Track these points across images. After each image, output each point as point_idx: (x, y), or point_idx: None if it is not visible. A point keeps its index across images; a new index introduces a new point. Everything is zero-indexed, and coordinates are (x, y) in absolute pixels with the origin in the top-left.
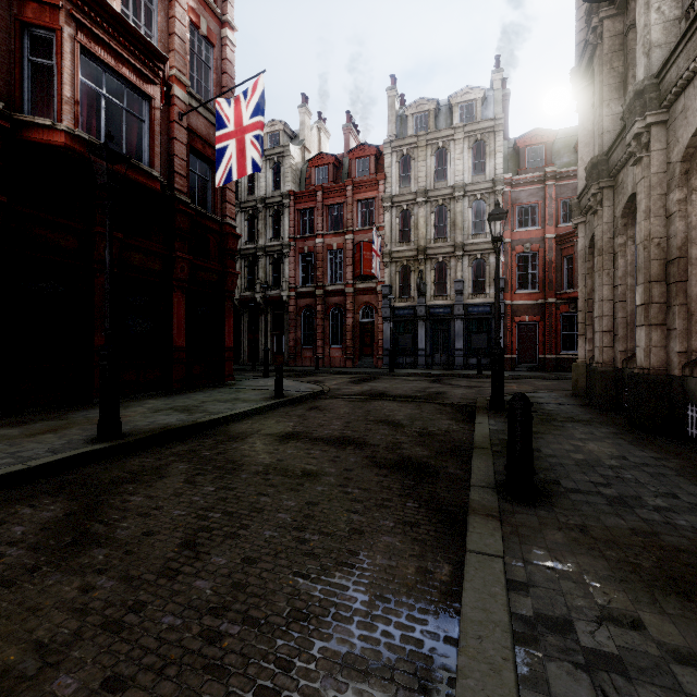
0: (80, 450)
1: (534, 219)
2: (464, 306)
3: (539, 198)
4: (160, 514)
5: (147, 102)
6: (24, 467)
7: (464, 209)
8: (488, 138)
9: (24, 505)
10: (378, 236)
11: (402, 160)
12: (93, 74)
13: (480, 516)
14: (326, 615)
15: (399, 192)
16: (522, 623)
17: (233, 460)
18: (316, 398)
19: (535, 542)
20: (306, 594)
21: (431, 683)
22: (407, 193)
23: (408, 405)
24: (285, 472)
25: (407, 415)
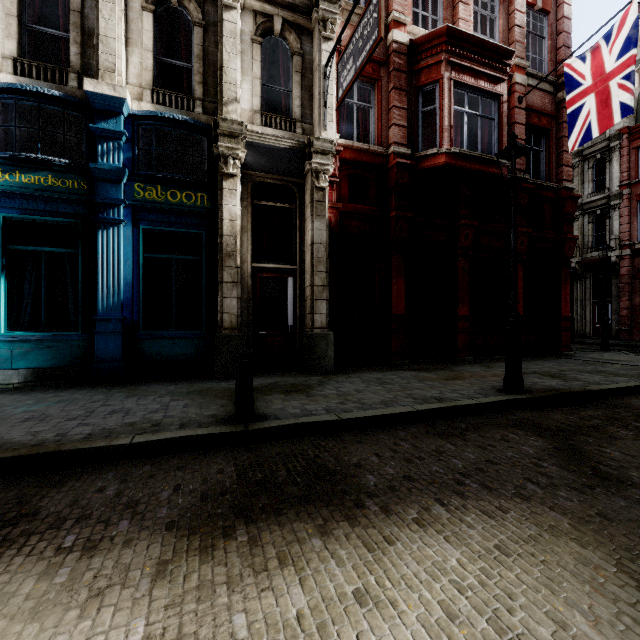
0: (503, 396)
1: None
2: None
3: None
4: None
5: (496, 101)
6: (478, 402)
7: None
8: None
9: (505, 431)
10: None
11: None
12: (457, 100)
13: None
14: None
15: None
16: None
17: None
18: None
19: None
20: None
21: None
22: None
23: None
24: None
25: None
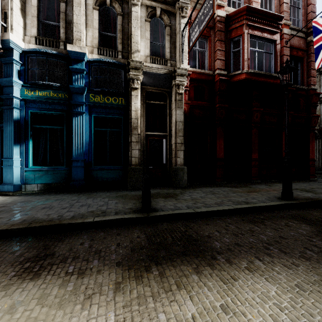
0: (282, 202)
1: None
2: None
3: None
4: None
5: (273, 44)
6: (269, 204)
7: None
8: None
9: (286, 221)
10: None
11: None
12: (252, 44)
13: None
14: None
15: None
16: None
17: None
18: None
19: None
20: None
21: None
22: None
23: None
24: None
25: None
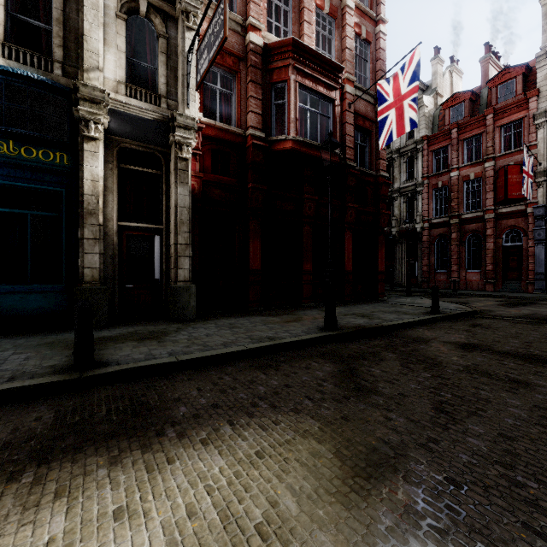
0: (320, 334)
1: None
2: None
3: None
4: (401, 384)
5: (331, 104)
6: (299, 339)
7: None
8: None
9: (311, 361)
10: (529, 156)
11: None
12: (302, 99)
13: None
14: None
15: None
16: None
17: (429, 357)
18: (470, 316)
19: None
20: None
21: None
22: None
23: None
24: (488, 375)
25: None
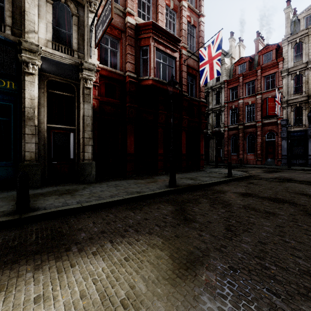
0: (166, 189)
1: None
2: None
3: None
4: (209, 216)
5: (174, 60)
6: (154, 192)
7: None
8: None
9: (160, 204)
10: (278, 93)
11: (295, 46)
12: (158, 56)
13: None
14: None
15: (293, 65)
16: None
17: (225, 201)
18: (248, 178)
19: None
20: (303, 265)
21: None
22: (300, 64)
23: None
24: (255, 209)
25: None
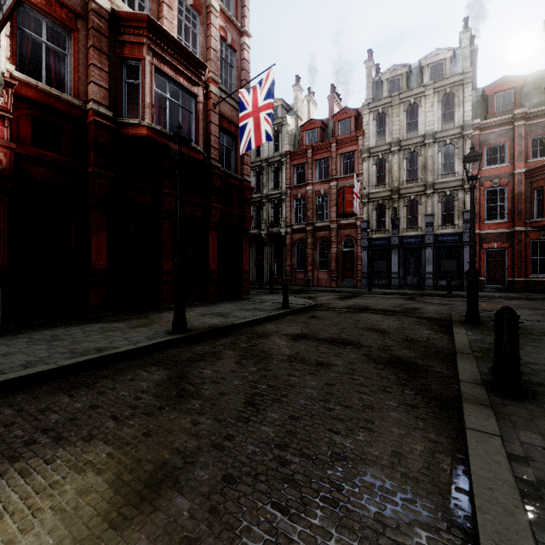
0: (164, 338)
1: (502, 157)
2: (434, 236)
3: (508, 138)
4: (226, 382)
5: (194, 99)
6: (136, 347)
7: (434, 154)
8: (457, 91)
9: (142, 370)
10: (358, 182)
11: (378, 118)
12: (161, 85)
13: (474, 404)
14: (358, 460)
15: (375, 144)
16: (526, 485)
17: (264, 350)
18: (312, 309)
19: (528, 429)
20: (340, 444)
21: (451, 516)
22: (383, 144)
23: (390, 317)
24: (304, 361)
25: (390, 325)
